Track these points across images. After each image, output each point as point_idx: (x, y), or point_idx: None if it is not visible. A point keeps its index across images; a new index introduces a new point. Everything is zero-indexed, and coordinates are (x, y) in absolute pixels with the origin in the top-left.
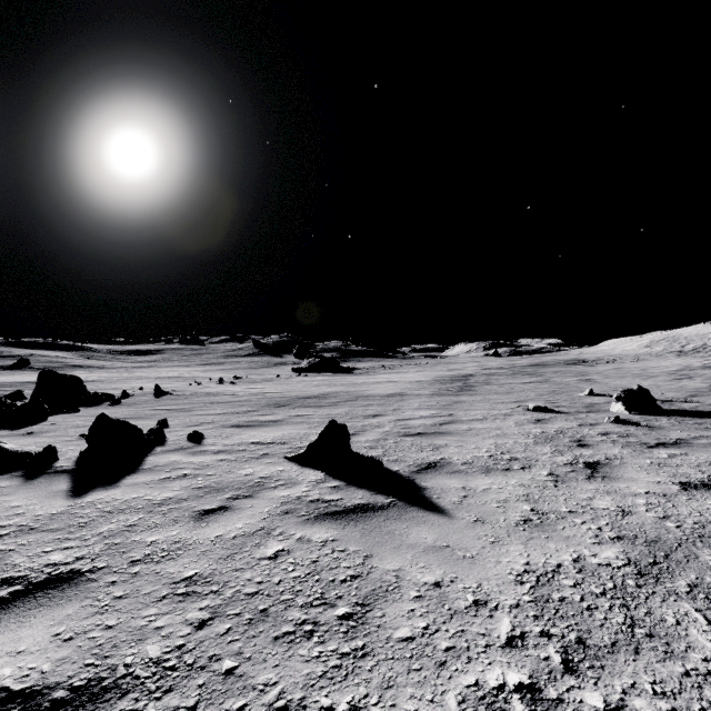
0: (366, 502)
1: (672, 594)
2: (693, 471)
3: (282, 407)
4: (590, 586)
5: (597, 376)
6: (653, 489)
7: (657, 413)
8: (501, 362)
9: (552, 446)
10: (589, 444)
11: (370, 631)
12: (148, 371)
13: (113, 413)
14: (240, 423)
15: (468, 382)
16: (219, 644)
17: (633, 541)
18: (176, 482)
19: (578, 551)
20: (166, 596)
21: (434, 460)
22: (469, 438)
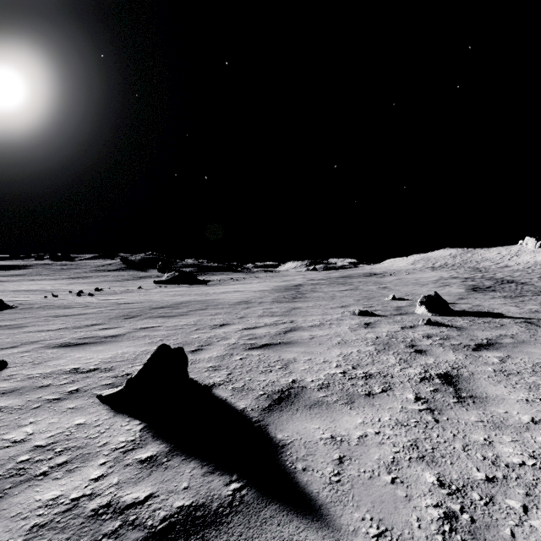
0: (192, 502)
1: None
2: (539, 379)
3: (131, 318)
4: None
5: (389, 284)
6: (534, 413)
7: (451, 314)
8: (320, 275)
9: (394, 353)
10: (424, 350)
11: None
12: (8, 284)
13: None
14: (72, 341)
15: (299, 291)
16: None
17: None
18: None
19: None
20: None
21: (287, 384)
22: (315, 348)
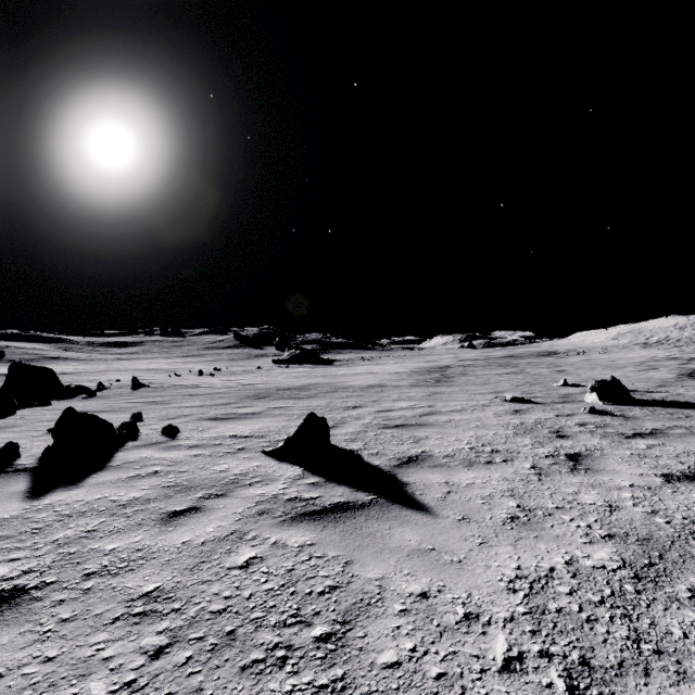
0: (346, 500)
1: (674, 601)
2: (673, 462)
3: (262, 399)
4: (587, 592)
5: (568, 367)
6: (637, 481)
7: (630, 403)
8: (477, 354)
9: (532, 437)
10: (568, 435)
11: (351, 656)
12: (127, 363)
13: (87, 406)
14: (218, 416)
15: (445, 373)
16: (176, 679)
17: (625, 540)
18: (145, 480)
19: (570, 552)
20: (120, 616)
21: (416, 453)
22: (449, 429)
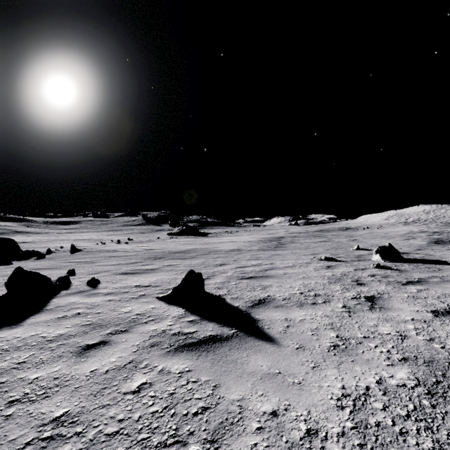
0: (215, 334)
1: None
2: (437, 302)
3: (159, 259)
4: (396, 408)
5: (359, 237)
6: (416, 316)
7: (401, 261)
8: (300, 229)
9: (341, 284)
10: (364, 283)
11: None
12: (69, 235)
13: (37, 265)
14: (128, 271)
15: (281, 242)
16: None
17: (416, 362)
18: (69, 320)
19: (378, 373)
20: (30, 441)
21: (263, 297)
22: (285, 280)
